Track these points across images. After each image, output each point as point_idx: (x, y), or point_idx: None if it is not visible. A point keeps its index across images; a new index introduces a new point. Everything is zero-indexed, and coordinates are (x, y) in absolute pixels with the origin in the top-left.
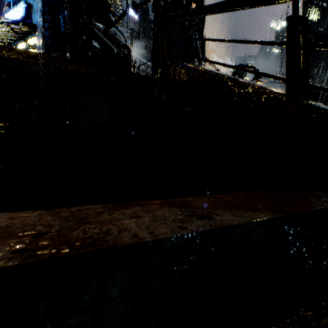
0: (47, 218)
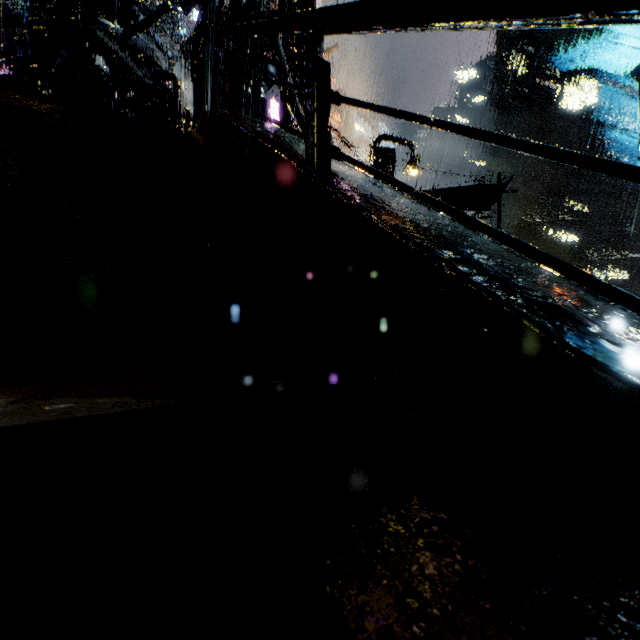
0: None
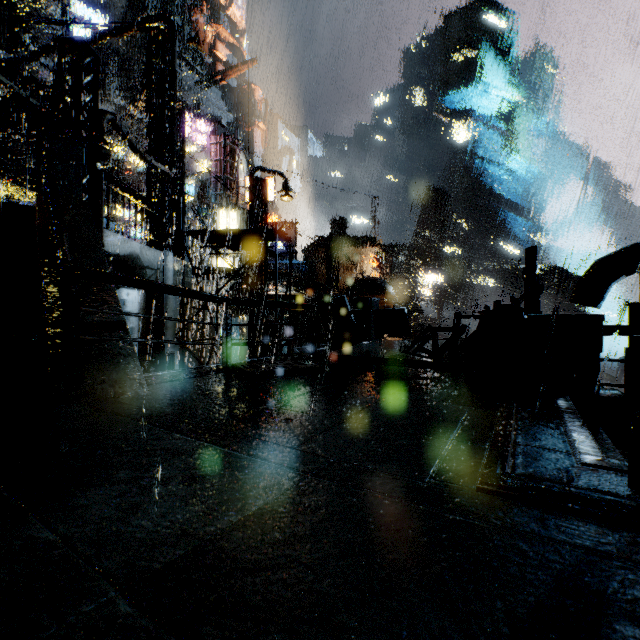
0: None
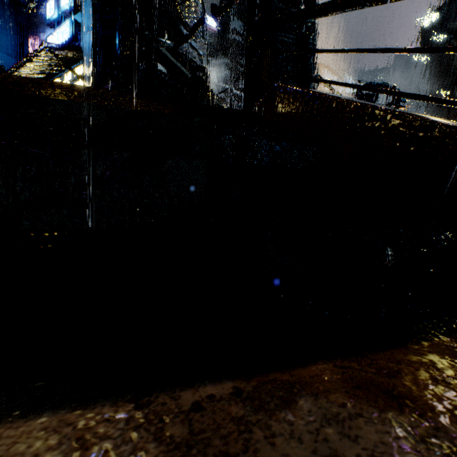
0: (148, 452)
